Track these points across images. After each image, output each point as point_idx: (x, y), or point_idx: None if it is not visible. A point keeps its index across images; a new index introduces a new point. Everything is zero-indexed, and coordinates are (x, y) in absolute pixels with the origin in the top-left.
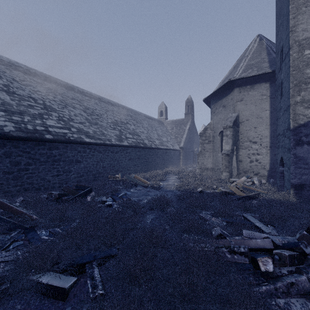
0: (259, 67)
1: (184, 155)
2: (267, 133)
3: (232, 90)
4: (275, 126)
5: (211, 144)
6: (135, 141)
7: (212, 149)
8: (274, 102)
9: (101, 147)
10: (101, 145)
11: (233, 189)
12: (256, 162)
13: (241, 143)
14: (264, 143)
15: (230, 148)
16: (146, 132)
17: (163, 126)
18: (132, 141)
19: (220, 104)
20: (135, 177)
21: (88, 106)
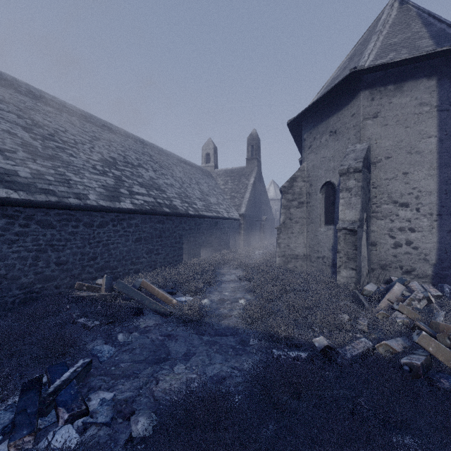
0: (413, 47)
1: (247, 227)
2: (431, 186)
3: (354, 97)
4: (450, 170)
5: (305, 208)
6: (152, 200)
7: (306, 218)
8: (448, 119)
9: (54, 211)
10: (52, 206)
11: (432, 347)
12: (409, 247)
13: (375, 205)
14: (425, 206)
15: (357, 217)
16: (177, 185)
17: (211, 179)
18: (145, 201)
19: (323, 129)
20: (143, 286)
21: (45, 122)
